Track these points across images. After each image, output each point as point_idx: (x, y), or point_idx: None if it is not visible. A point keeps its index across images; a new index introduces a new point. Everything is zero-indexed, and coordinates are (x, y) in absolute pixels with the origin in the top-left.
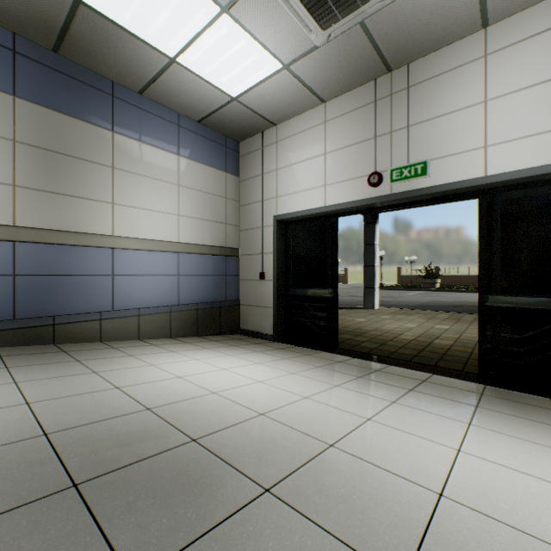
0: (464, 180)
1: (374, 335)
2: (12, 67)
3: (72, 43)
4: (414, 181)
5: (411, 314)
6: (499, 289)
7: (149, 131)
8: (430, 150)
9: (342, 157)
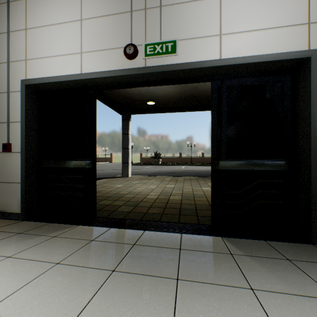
0: (206, 60)
1: (129, 198)
2: None
3: None
4: (165, 57)
5: (151, 179)
6: (226, 156)
7: None
8: (178, 31)
9: (99, 26)
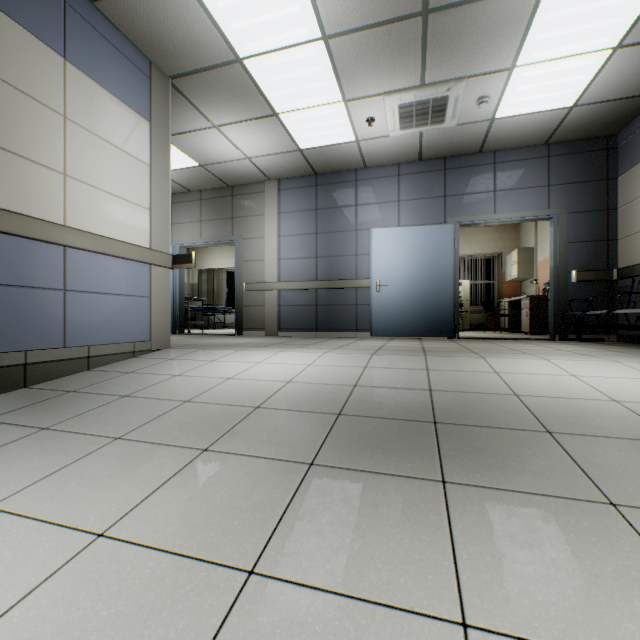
0: None
1: None
2: None
3: None
4: None
5: None
6: None
7: None
8: None
9: None
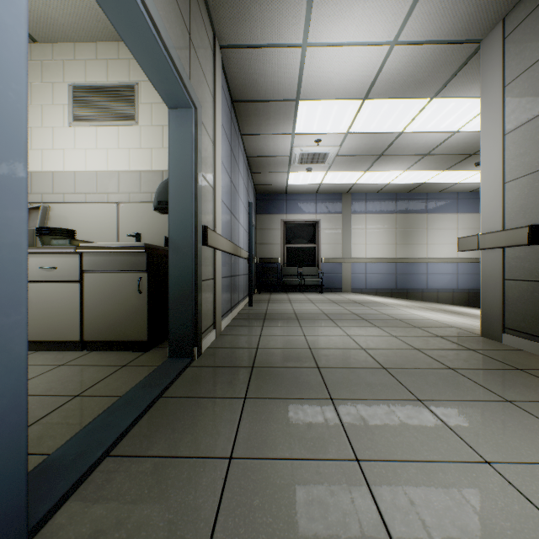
0: None
1: None
2: (395, 204)
3: (415, 190)
4: None
5: None
6: None
7: (441, 207)
8: None
9: None
